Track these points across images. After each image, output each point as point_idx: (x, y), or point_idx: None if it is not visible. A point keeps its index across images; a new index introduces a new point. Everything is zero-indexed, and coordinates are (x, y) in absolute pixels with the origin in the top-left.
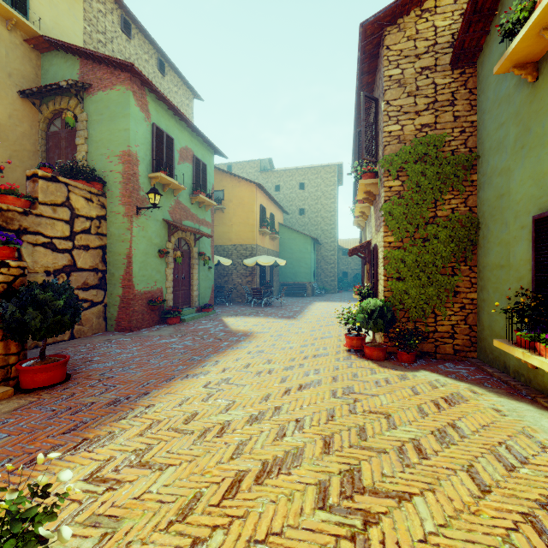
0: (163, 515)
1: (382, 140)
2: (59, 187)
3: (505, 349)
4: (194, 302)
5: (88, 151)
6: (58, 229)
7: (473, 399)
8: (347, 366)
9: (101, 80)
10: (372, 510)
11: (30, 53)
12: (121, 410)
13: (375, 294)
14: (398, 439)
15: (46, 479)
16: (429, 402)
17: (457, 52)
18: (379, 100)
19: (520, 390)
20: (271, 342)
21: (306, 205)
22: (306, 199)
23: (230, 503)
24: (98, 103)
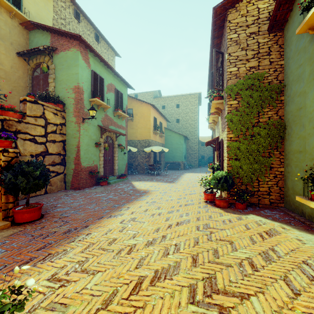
0: (93, 304)
1: (226, 77)
2: (38, 106)
3: (304, 202)
4: (116, 173)
5: (55, 86)
6: (38, 131)
7: (283, 232)
8: (205, 211)
9: (62, 45)
10: (224, 305)
11: (23, 31)
12: (71, 236)
13: (221, 168)
14: (238, 258)
15: (20, 282)
16: (256, 234)
17: (272, 23)
18: (224, 53)
19: (312, 227)
20: (160, 196)
21: (180, 117)
22: (180, 113)
23: (135, 297)
24: (60, 58)
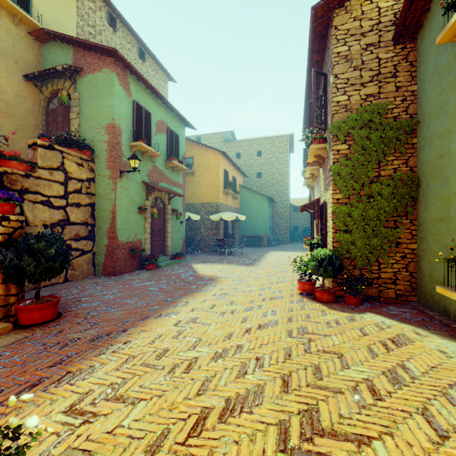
0: (132, 452)
1: (331, 110)
2: (55, 154)
3: (448, 295)
4: (168, 251)
5: (80, 125)
6: (54, 190)
7: (418, 340)
8: (300, 308)
9: (90, 64)
10: (333, 455)
11: (33, 43)
12: (101, 346)
13: (324, 244)
14: (352, 379)
15: (17, 421)
16: (377, 343)
17: (399, 29)
18: (328, 75)
19: None
20: (233, 285)
21: (262, 169)
22: (262, 164)
23: (195, 441)
24: (88, 83)
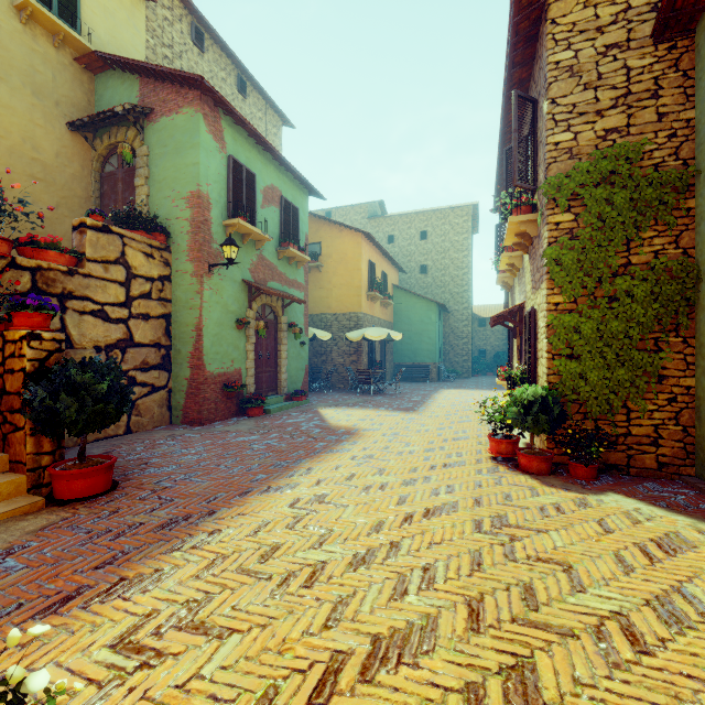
0: None
1: (544, 157)
2: (112, 239)
3: None
4: (282, 388)
5: (149, 195)
6: (111, 293)
7: (704, 545)
8: (494, 483)
9: (165, 102)
10: None
11: (81, 75)
12: (175, 536)
13: (533, 378)
14: (592, 612)
15: (22, 671)
16: (632, 547)
17: (664, 16)
18: (539, 100)
19: None
20: (384, 443)
21: (429, 260)
22: (429, 252)
23: None
24: (161, 132)
